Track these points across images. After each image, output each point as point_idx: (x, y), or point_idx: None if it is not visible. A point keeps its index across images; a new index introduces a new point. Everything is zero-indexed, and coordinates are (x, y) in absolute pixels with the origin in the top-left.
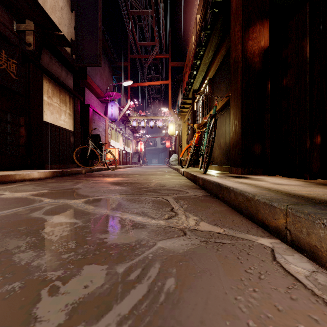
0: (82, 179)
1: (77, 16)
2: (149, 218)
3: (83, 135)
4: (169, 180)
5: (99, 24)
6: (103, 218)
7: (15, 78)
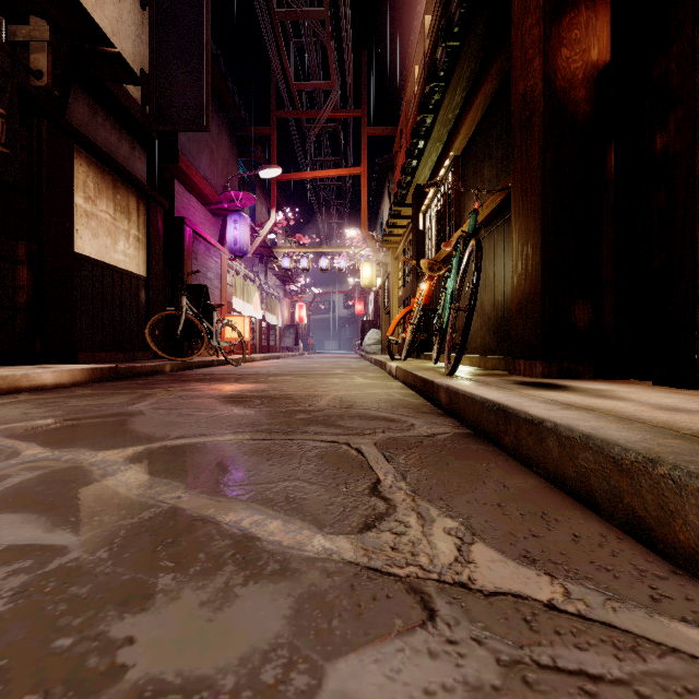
0: (157, 388)
1: (156, 17)
2: (307, 528)
3: (170, 287)
4: (363, 389)
5: (205, 36)
6: (160, 528)
7: (2, 150)
